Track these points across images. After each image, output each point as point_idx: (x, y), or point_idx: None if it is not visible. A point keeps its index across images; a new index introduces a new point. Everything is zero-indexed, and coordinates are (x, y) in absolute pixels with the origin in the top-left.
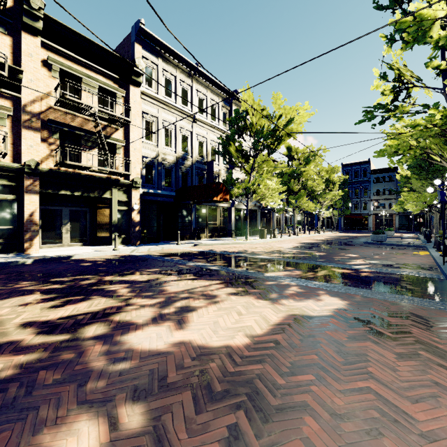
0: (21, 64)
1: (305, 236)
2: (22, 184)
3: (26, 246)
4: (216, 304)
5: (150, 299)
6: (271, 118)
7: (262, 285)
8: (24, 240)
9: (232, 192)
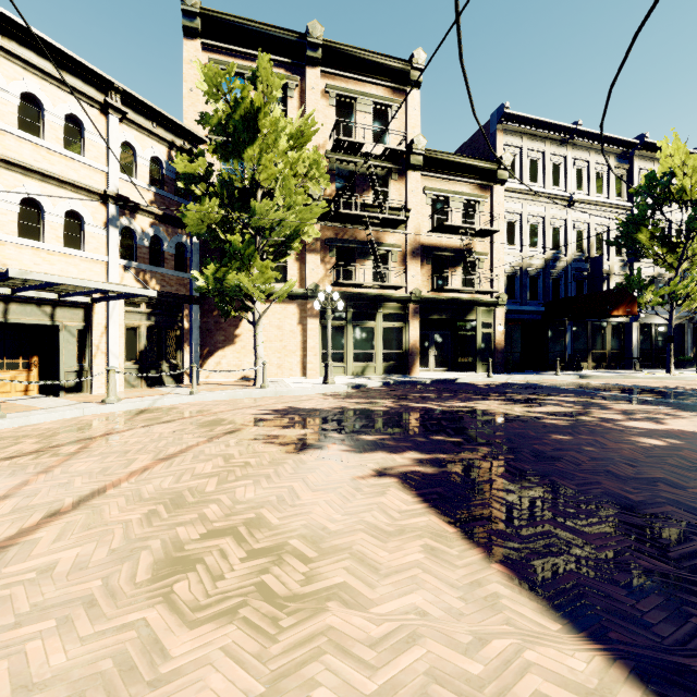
0: (406, 203)
1: None
2: (407, 312)
3: (410, 368)
4: (683, 418)
5: (606, 411)
6: None
7: None
8: (409, 363)
9: (640, 300)
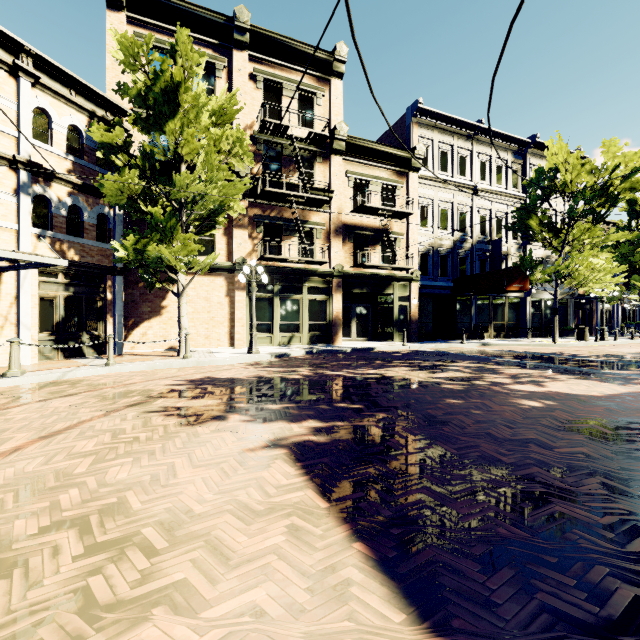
0: (330, 184)
1: None
2: (331, 286)
3: (334, 338)
4: (560, 381)
5: (497, 375)
6: (598, 172)
7: (602, 376)
8: (333, 333)
9: (532, 278)
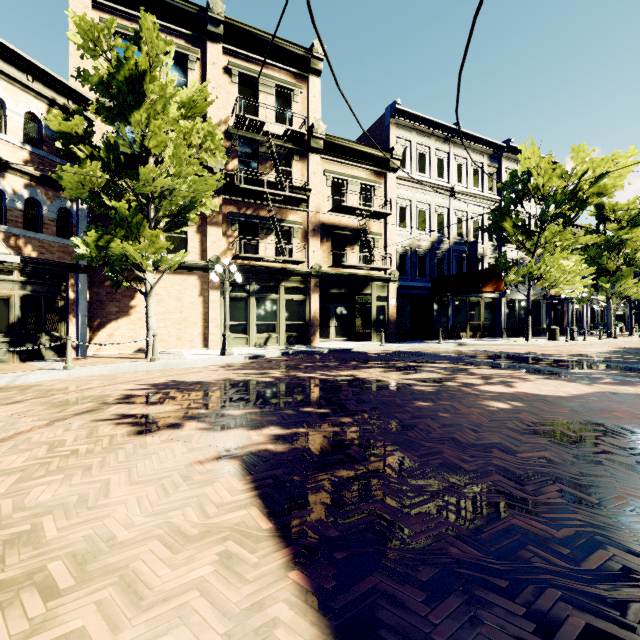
0: (308, 183)
1: (631, 339)
2: (308, 286)
3: (311, 339)
4: (529, 381)
5: (469, 376)
6: (568, 176)
7: (569, 376)
8: (310, 334)
9: (506, 279)
